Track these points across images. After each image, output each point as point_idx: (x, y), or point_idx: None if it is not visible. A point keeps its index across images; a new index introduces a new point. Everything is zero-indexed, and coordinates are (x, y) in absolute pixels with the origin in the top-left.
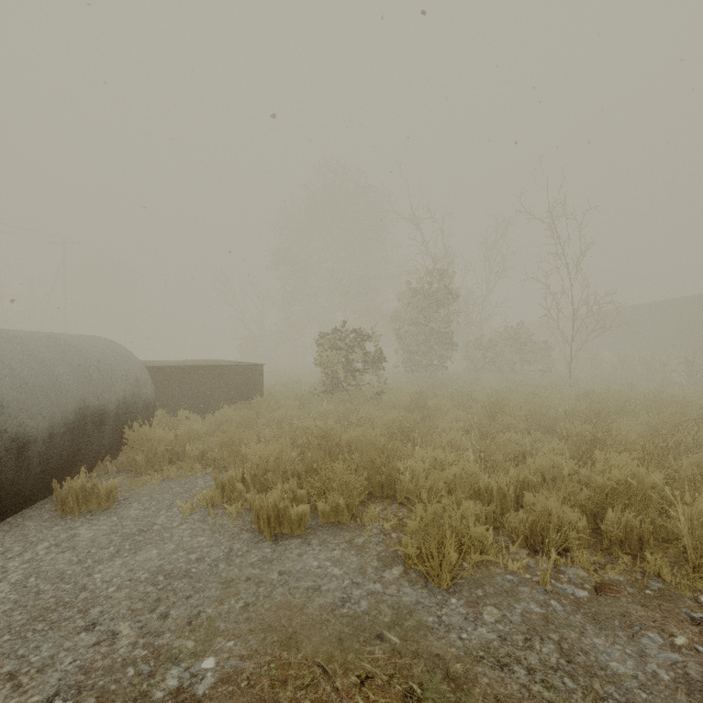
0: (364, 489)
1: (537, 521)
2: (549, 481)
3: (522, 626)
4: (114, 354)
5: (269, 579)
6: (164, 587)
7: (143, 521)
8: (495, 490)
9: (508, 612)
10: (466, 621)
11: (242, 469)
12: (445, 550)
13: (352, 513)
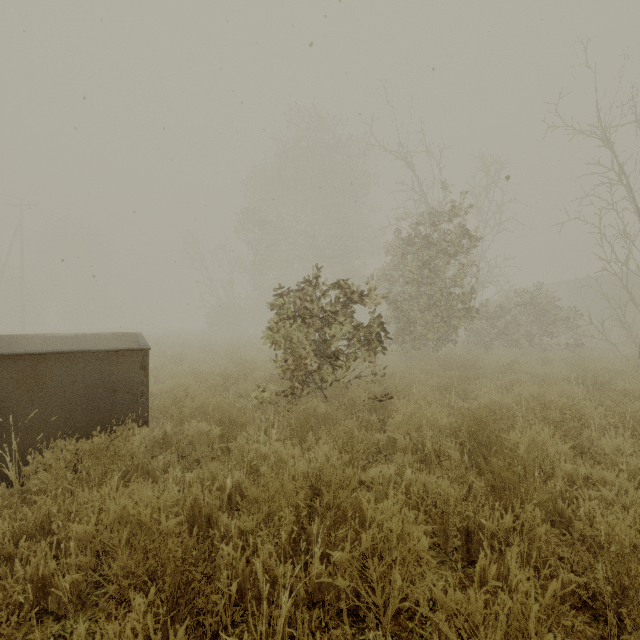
0: None
1: None
2: None
3: None
4: None
5: None
6: None
7: None
8: None
9: None
10: None
11: None
12: None
13: None
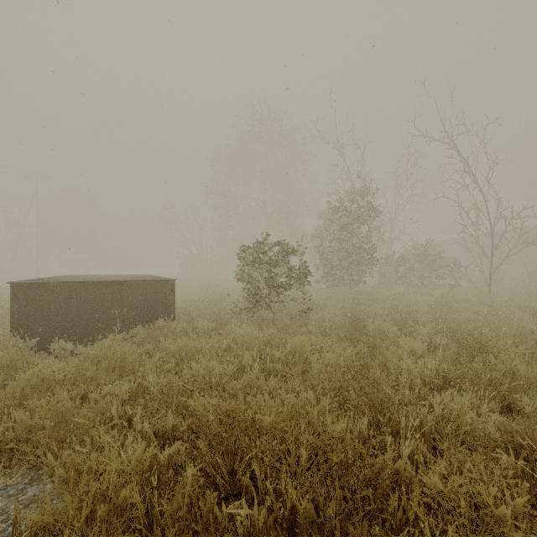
0: None
1: None
2: None
3: None
4: None
5: None
6: None
7: None
8: None
9: None
10: None
11: (19, 531)
12: None
13: None
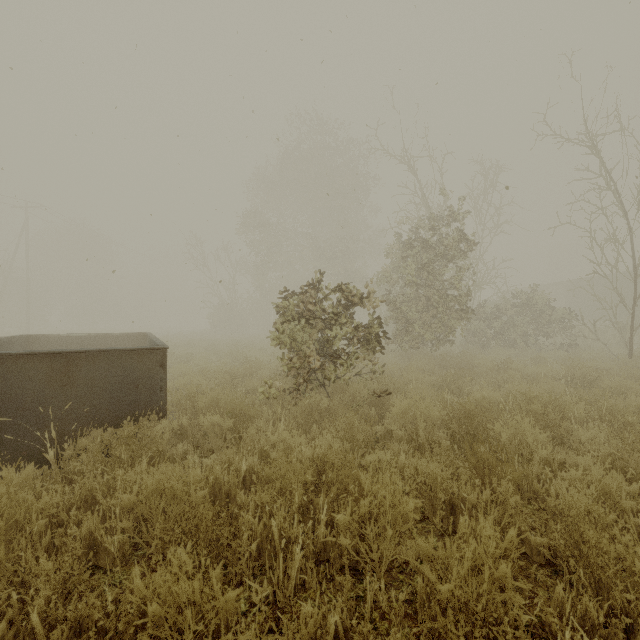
0: None
1: None
2: None
3: None
4: None
5: None
6: None
7: None
8: None
9: None
10: None
11: None
12: None
13: None
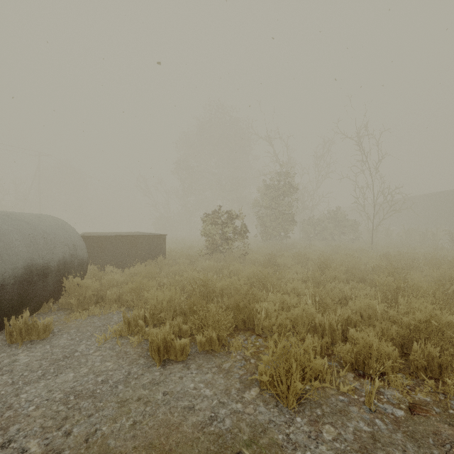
0: (231, 324)
1: (360, 351)
2: (366, 319)
3: (354, 444)
4: (58, 227)
5: (155, 399)
6: (72, 406)
7: (68, 349)
8: (327, 326)
9: (342, 430)
10: (309, 439)
11: (144, 309)
12: (291, 379)
13: (221, 343)
